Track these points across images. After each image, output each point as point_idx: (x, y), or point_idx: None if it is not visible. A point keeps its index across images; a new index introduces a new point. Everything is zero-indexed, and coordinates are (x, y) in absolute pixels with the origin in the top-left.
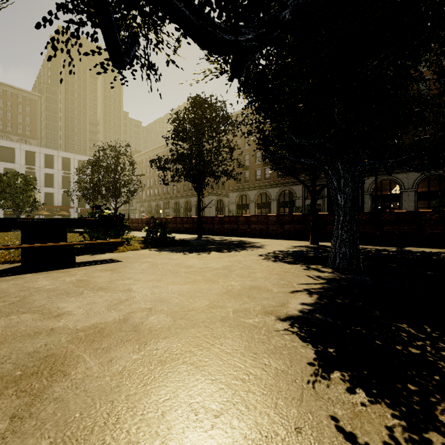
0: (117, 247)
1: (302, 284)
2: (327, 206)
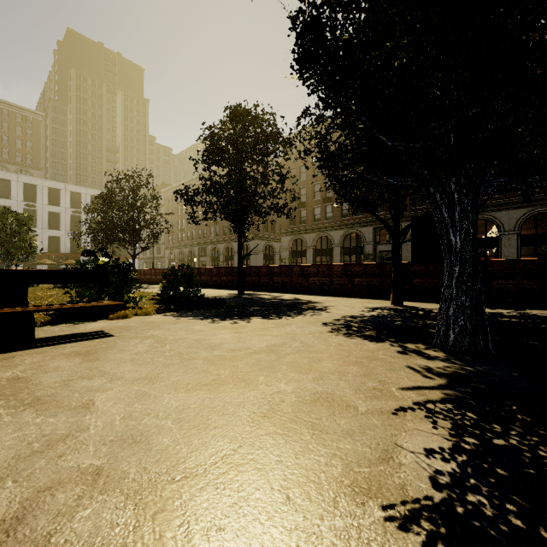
0: (118, 310)
1: (406, 388)
2: (412, 253)
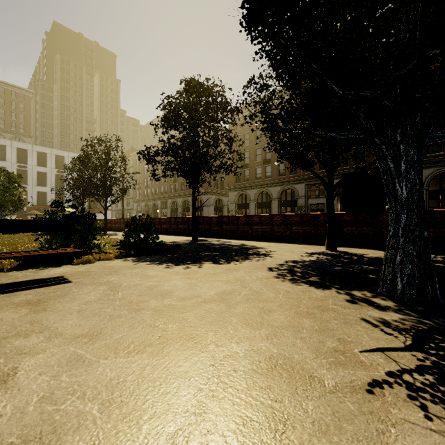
0: (82, 256)
1: (370, 349)
2: (342, 205)
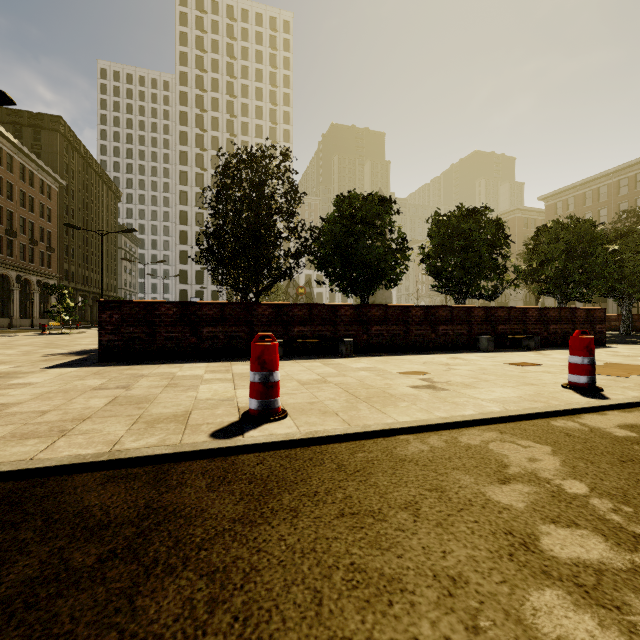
0: None
1: None
2: None
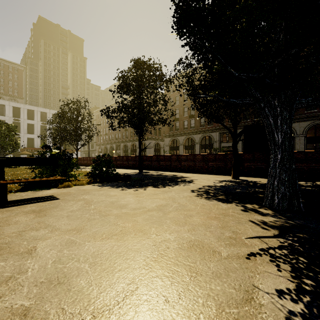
0: (64, 182)
1: (252, 237)
2: (244, 147)
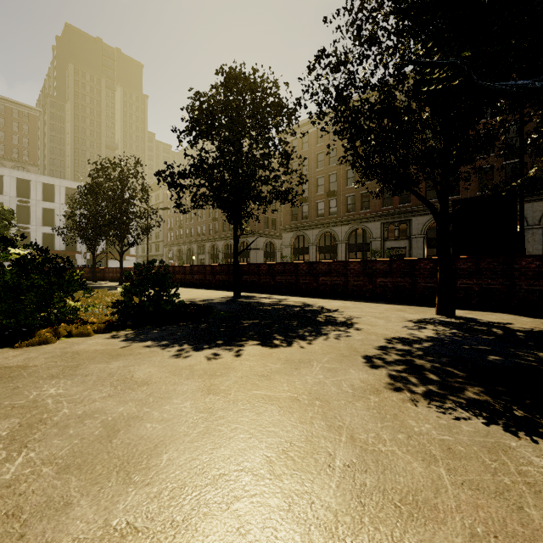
0: (38, 330)
1: None
2: (453, 246)
